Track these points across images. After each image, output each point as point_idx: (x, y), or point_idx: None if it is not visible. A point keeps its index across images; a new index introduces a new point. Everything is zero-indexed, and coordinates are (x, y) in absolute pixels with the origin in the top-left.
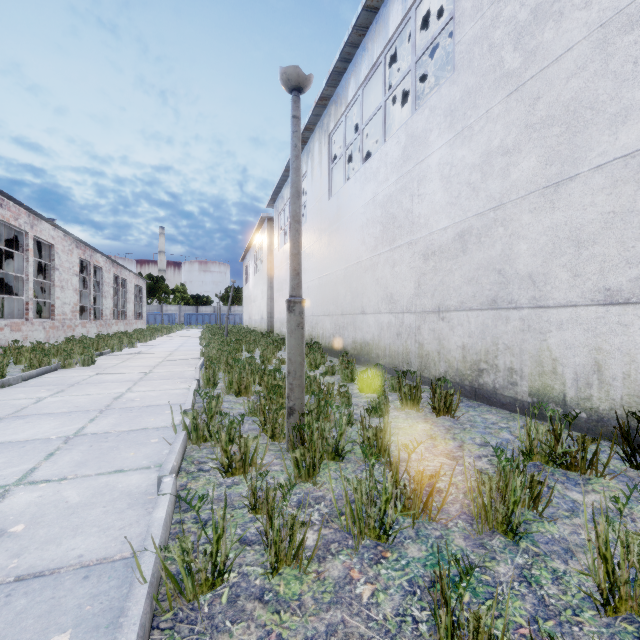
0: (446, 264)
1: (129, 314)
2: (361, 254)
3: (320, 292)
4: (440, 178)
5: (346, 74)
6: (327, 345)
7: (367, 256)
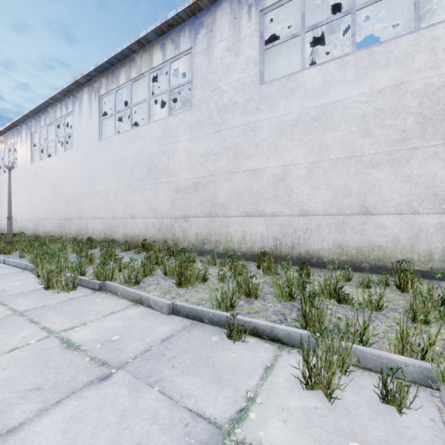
0: (72, 205)
1: None
2: (47, 195)
3: (26, 208)
4: (70, 179)
5: (40, 113)
6: (30, 234)
7: (49, 196)
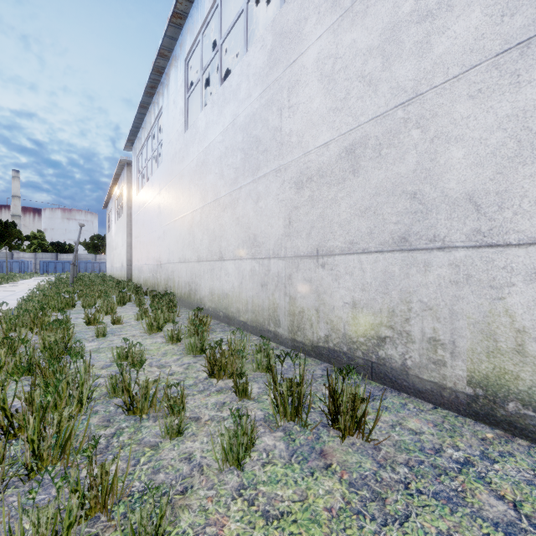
0: (328, 192)
1: None
2: (219, 190)
3: (176, 236)
4: (319, 78)
5: None
6: (183, 296)
7: (226, 191)
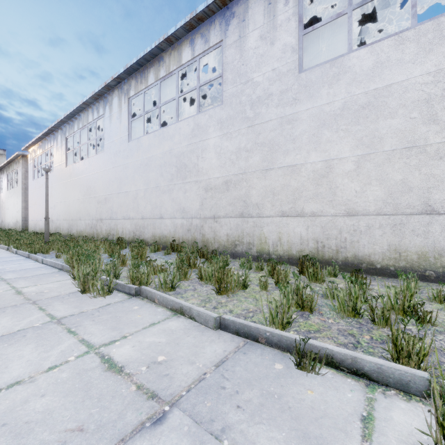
0: (102, 206)
1: None
2: (80, 196)
3: (61, 209)
4: (101, 180)
5: (74, 118)
6: (65, 234)
7: (82, 197)
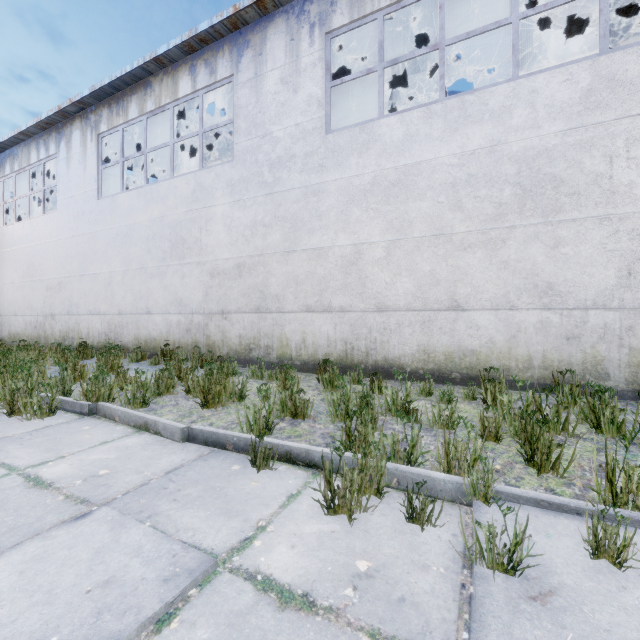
0: (55, 294)
1: None
2: (15, 278)
3: None
4: (53, 255)
5: (4, 154)
6: None
7: (19, 281)
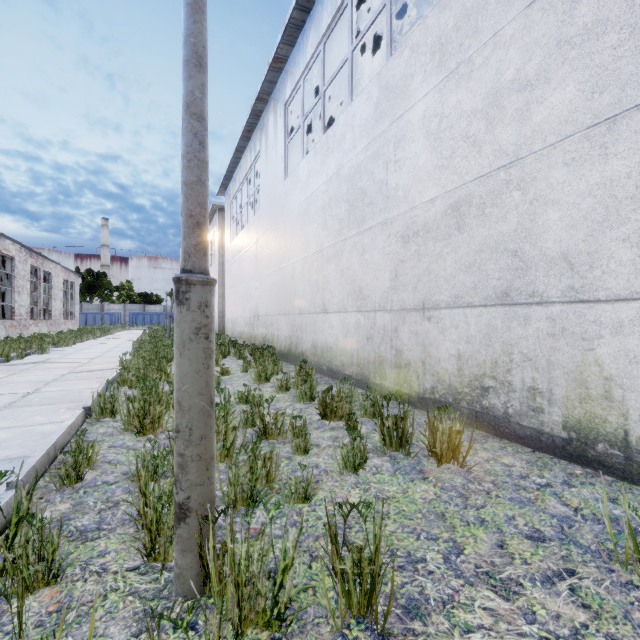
0: (434, 247)
1: (55, 313)
2: (322, 241)
3: (275, 288)
4: (425, 135)
5: (305, 28)
6: (283, 349)
7: (330, 243)
